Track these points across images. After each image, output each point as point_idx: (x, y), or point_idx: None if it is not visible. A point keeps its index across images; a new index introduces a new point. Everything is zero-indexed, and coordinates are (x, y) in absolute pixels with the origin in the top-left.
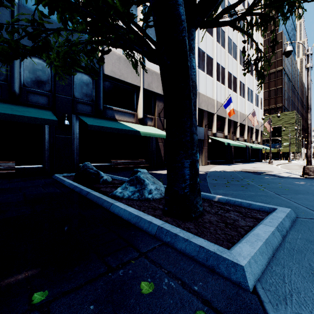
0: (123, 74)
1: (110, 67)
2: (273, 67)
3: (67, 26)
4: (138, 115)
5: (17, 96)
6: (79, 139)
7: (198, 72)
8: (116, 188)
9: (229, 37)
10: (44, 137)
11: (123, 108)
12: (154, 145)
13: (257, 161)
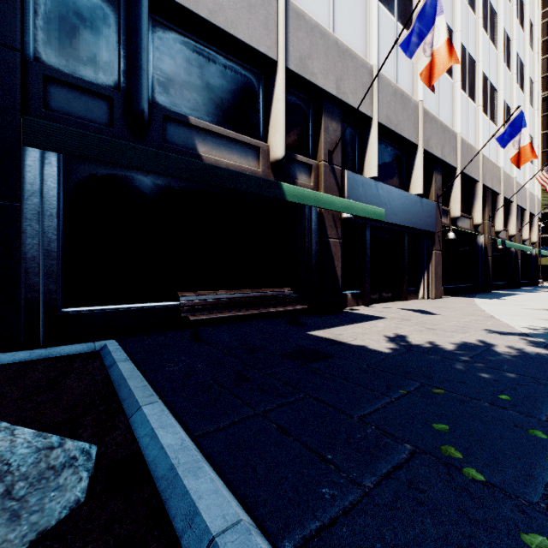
0: (222, 8)
1: None
2: (543, 89)
3: None
4: (271, 150)
5: None
6: (63, 217)
7: None
8: None
9: None
10: None
11: (225, 126)
12: (315, 244)
13: (528, 285)
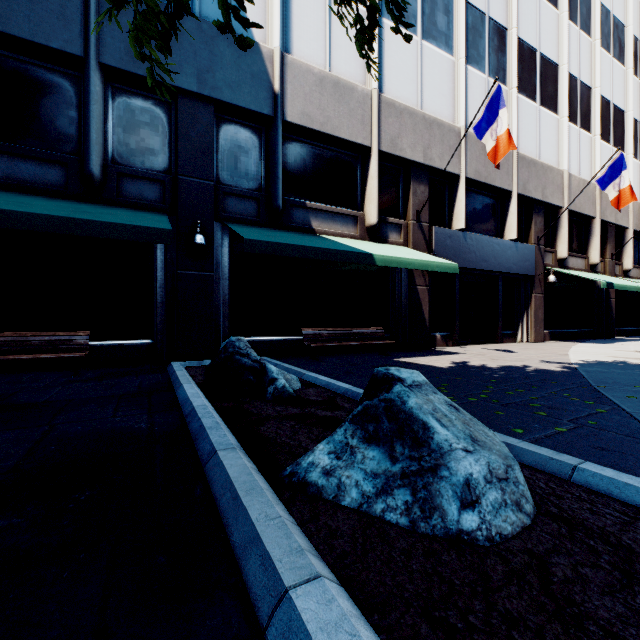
0: (330, 119)
1: (299, 105)
2: None
3: (204, 15)
4: (366, 217)
5: (97, 184)
6: (230, 279)
7: (519, 102)
8: (310, 428)
9: (604, 3)
10: (155, 277)
11: (331, 203)
12: (404, 292)
13: None
